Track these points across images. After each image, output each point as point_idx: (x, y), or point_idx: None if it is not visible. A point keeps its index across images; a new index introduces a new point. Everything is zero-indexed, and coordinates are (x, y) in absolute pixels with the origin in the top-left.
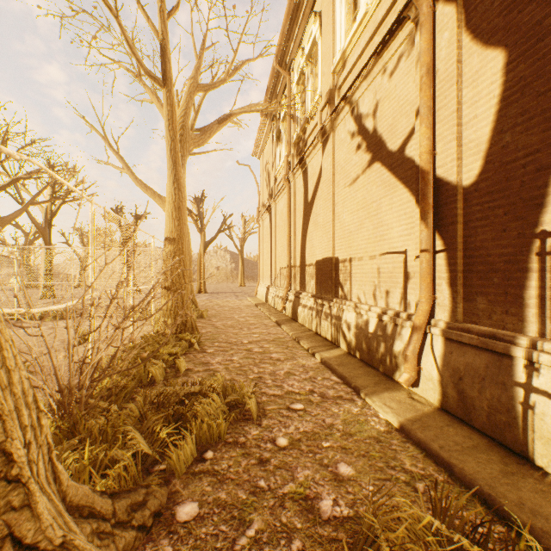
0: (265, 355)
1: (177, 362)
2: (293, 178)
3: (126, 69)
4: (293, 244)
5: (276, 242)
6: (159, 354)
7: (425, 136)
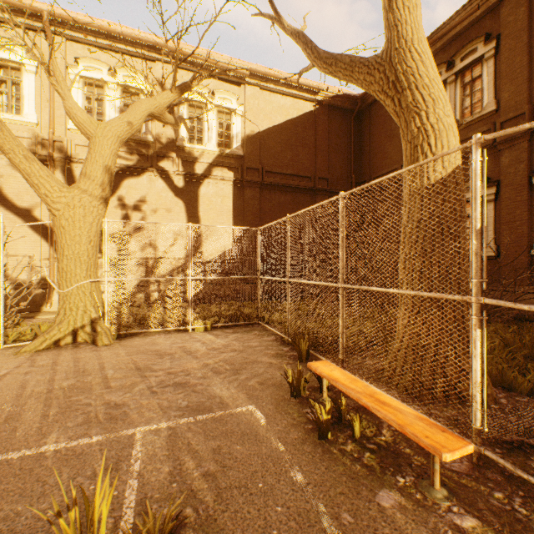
0: None
1: None
2: None
3: None
4: None
5: None
6: None
7: None
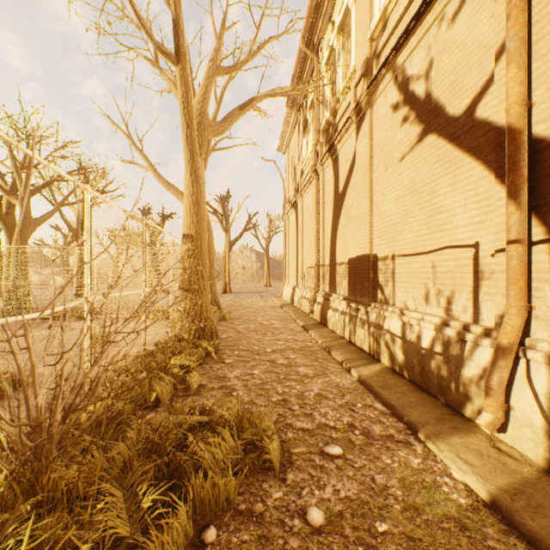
0: (291, 368)
1: (188, 377)
2: (321, 169)
3: (143, 57)
4: (321, 241)
5: (303, 239)
6: (170, 365)
7: (517, 80)
